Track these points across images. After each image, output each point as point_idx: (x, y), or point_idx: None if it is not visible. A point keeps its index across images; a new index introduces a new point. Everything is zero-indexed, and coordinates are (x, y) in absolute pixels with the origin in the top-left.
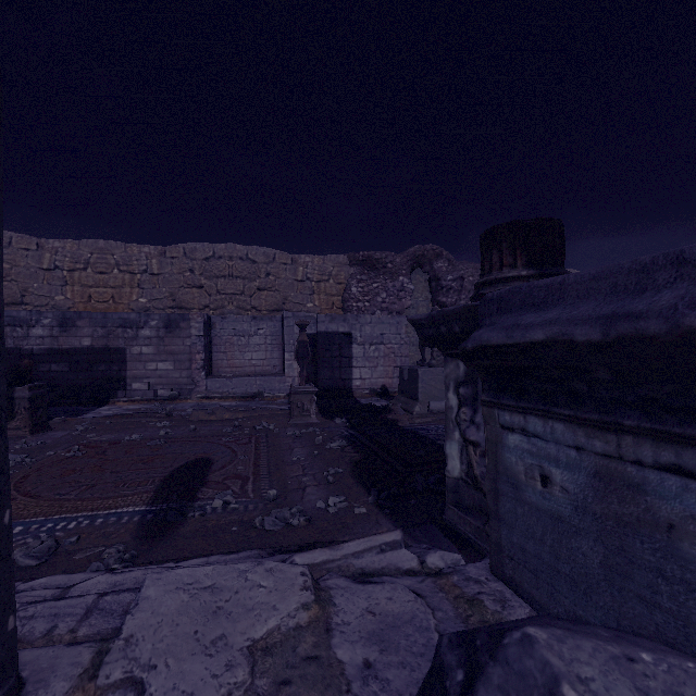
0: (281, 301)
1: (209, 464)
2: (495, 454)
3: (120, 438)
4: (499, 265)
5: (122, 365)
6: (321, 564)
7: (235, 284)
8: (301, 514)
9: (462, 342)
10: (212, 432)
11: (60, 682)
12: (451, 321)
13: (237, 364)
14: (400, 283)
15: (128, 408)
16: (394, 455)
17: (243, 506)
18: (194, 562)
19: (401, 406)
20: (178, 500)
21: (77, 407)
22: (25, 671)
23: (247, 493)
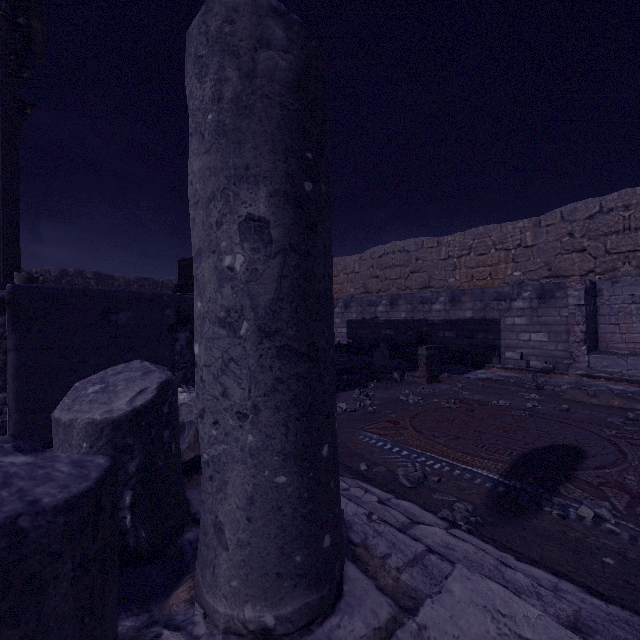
0: None
1: (580, 457)
2: None
3: (488, 401)
4: None
5: (496, 335)
6: None
7: (633, 238)
8: None
9: None
10: (591, 418)
11: (360, 620)
12: None
13: (636, 340)
14: None
15: (500, 374)
16: None
17: (627, 533)
18: (537, 573)
19: None
20: (534, 485)
21: (460, 367)
22: (346, 585)
23: (637, 518)
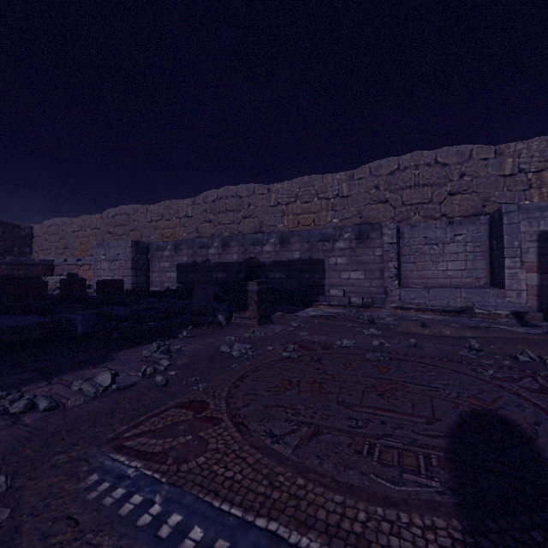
0: (479, 204)
1: (525, 440)
2: None
3: (330, 342)
4: None
5: (321, 274)
6: None
7: (421, 192)
8: None
9: None
10: (443, 352)
11: None
12: None
13: (428, 275)
14: None
15: (328, 311)
16: None
17: None
18: None
19: None
20: None
21: (291, 306)
22: None
23: None
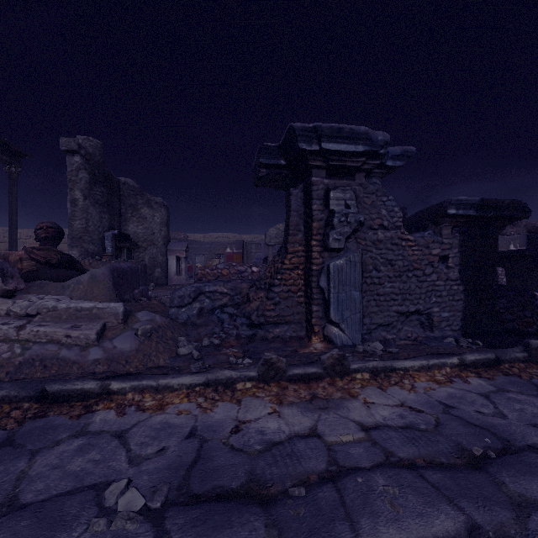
0: None
1: None
2: None
3: None
4: None
5: None
6: None
7: None
8: None
9: None
10: None
11: None
12: None
13: None
14: None
15: None
16: None
17: None
18: None
19: None
20: None
21: None
22: None
23: None
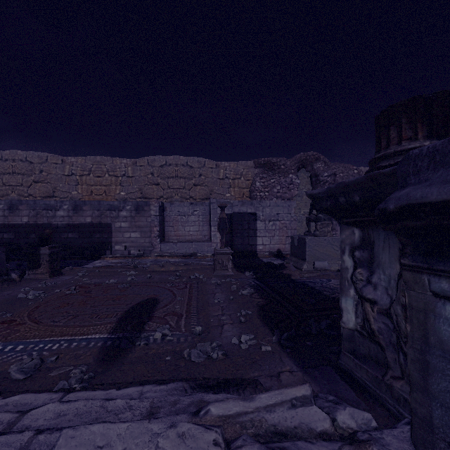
0: (208, 193)
1: (156, 303)
2: (423, 323)
3: (102, 282)
4: (397, 140)
5: (109, 234)
6: (234, 417)
7: (179, 182)
8: (220, 348)
9: (361, 210)
10: (161, 279)
11: None
12: (351, 191)
13: (180, 234)
14: (290, 179)
15: (112, 261)
16: (290, 301)
17: (176, 338)
18: (131, 390)
19: (293, 264)
20: (131, 331)
21: (82, 260)
22: None
23: (180, 327)
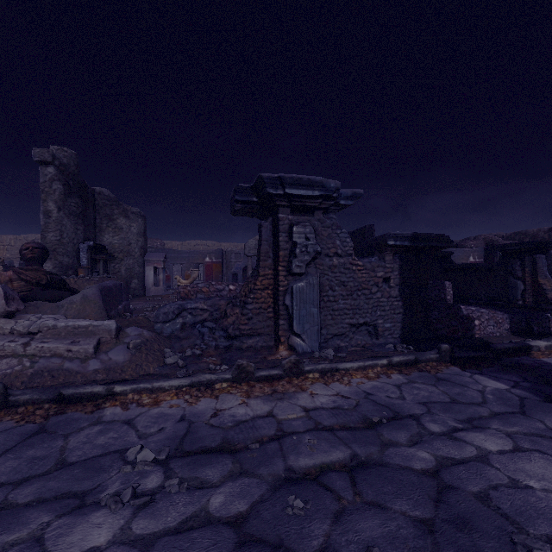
0: None
1: None
2: None
3: None
4: None
5: None
6: None
7: None
8: None
9: None
10: None
11: None
12: None
13: None
14: None
15: None
16: None
17: None
18: None
19: None
20: None
21: None
22: None
23: None
